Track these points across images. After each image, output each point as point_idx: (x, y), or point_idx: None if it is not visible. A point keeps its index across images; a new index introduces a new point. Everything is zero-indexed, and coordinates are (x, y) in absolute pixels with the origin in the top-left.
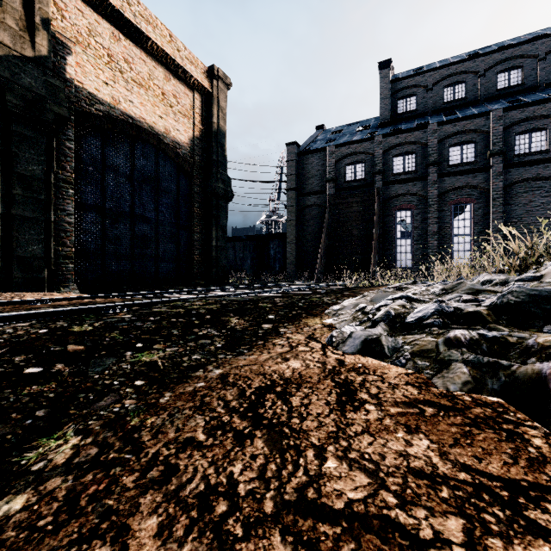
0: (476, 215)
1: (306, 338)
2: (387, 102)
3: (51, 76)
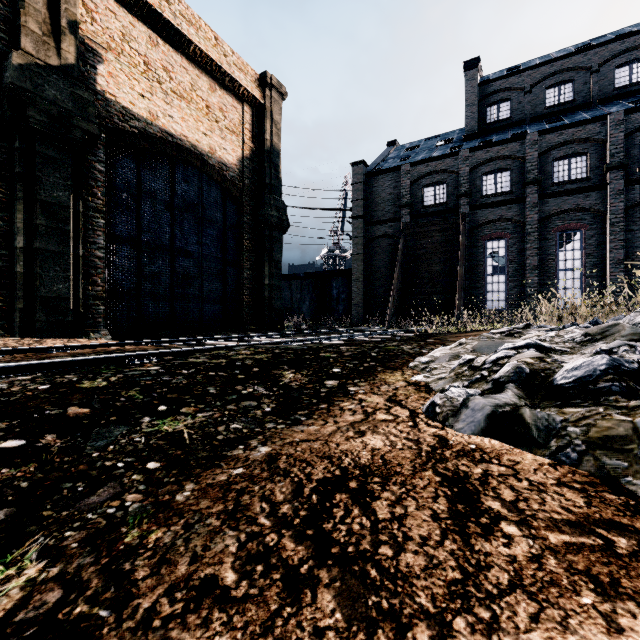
0: (588, 245)
1: (385, 401)
2: (475, 110)
3: (78, 87)
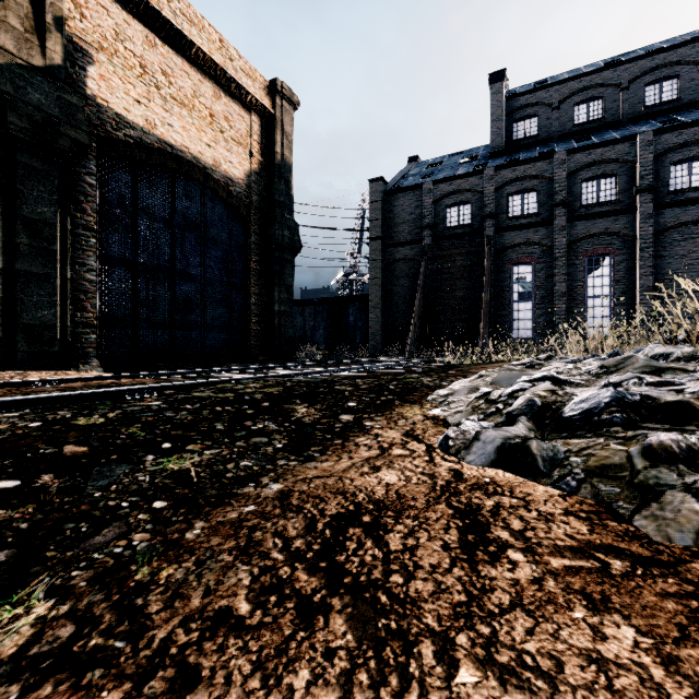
0: (618, 271)
1: (402, 436)
2: (500, 126)
3: (66, 91)
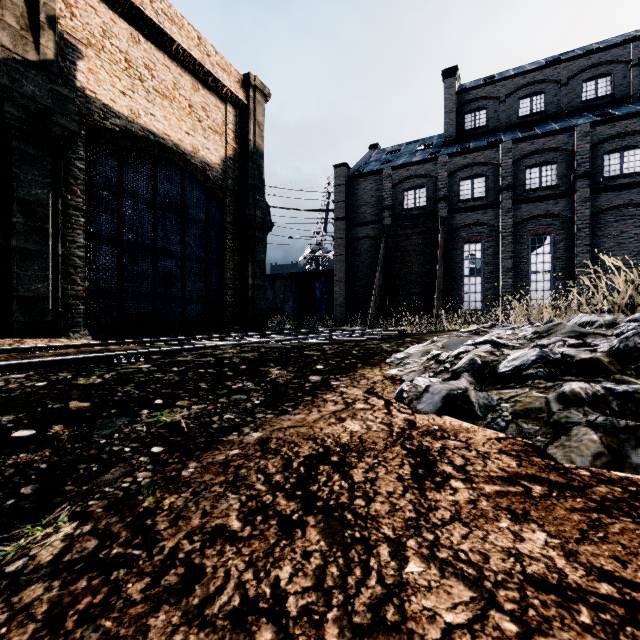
0: (558, 249)
1: (364, 393)
2: (453, 117)
3: (58, 83)
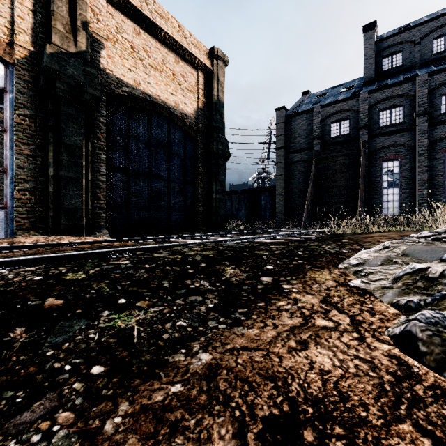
0: None
1: (320, 303)
2: (372, 62)
3: (88, 65)
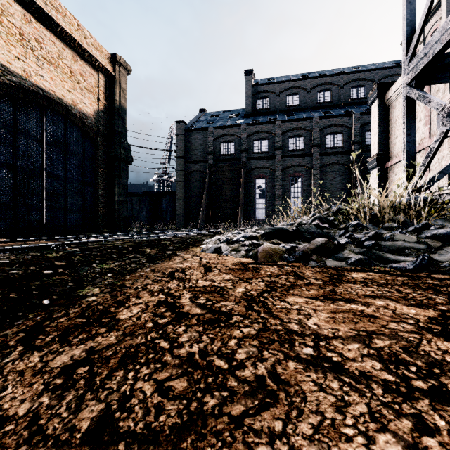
0: (304, 185)
1: (192, 256)
2: (250, 100)
3: None
